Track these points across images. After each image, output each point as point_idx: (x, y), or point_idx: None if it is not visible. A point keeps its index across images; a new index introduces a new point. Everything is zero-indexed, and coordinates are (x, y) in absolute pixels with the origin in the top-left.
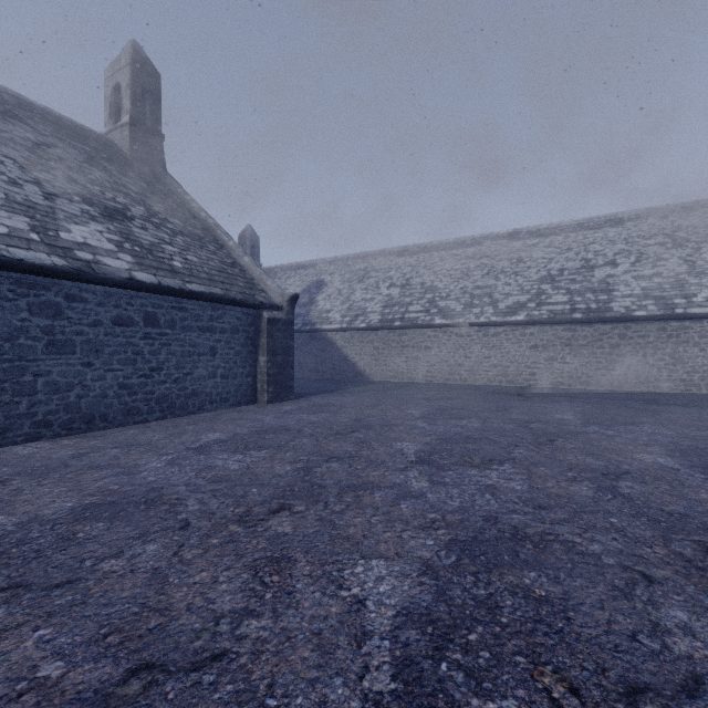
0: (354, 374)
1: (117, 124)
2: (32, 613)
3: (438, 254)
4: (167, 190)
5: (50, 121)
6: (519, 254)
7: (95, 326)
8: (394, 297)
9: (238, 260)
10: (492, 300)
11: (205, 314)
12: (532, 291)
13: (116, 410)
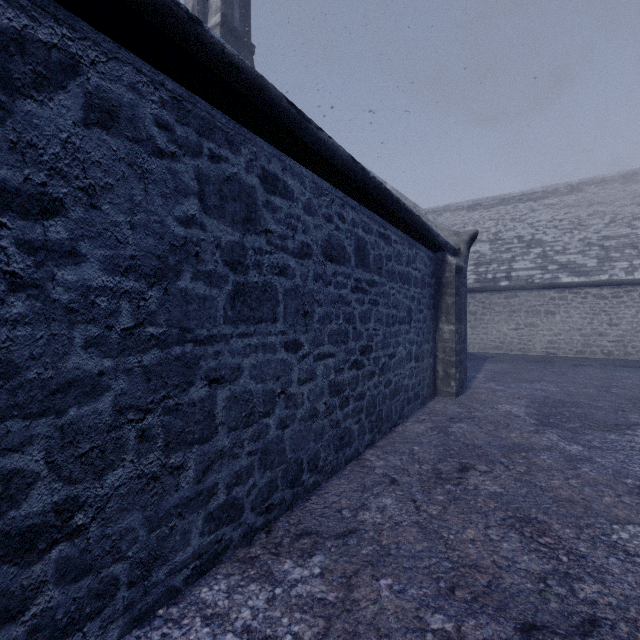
0: None
1: None
2: None
3: (525, 205)
4: None
5: None
6: None
7: (302, 258)
8: (485, 253)
9: None
10: None
11: (403, 252)
12: None
13: (326, 442)
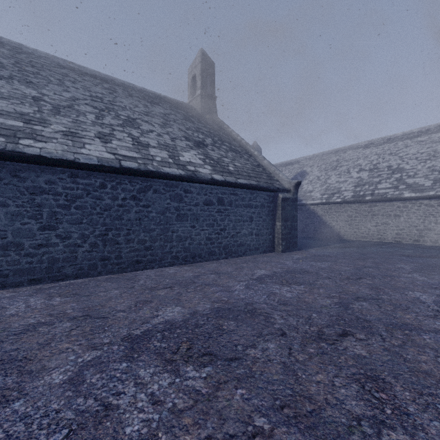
0: (331, 234)
1: (194, 96)
2: (227, 375)
3: (402, 143)
4: (219, 127)
5: (167, 102)
6: None
7: (196, 206)
8: (363, 178)
9: (260, 163)
10: None
11: (246, 197)
12: None
13: (205, 252)
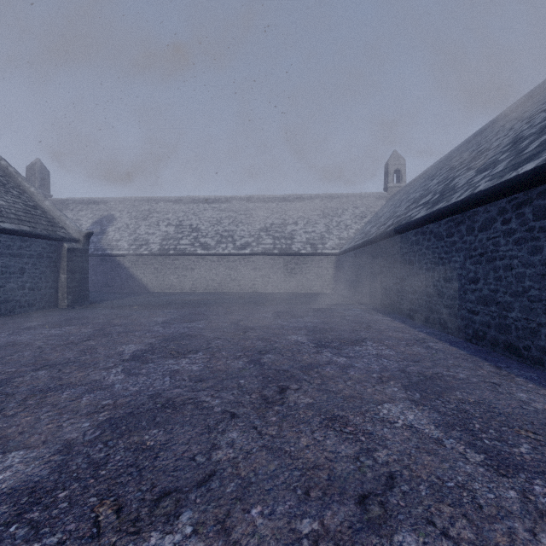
0: (139, 287)
1: None
2: None
3: (203, 206)
4: None
5: None
6: (251, 212)
7: None
8: (170, 233)
9: (39, 203)
10: (233, 239)
11: (15, 245)
12: (255, 236)
13: None
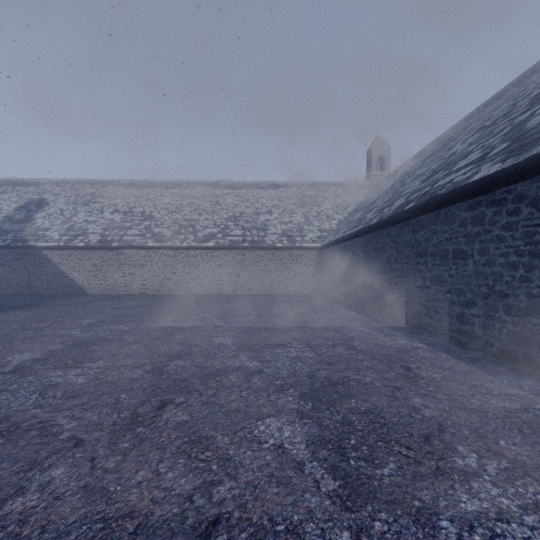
0: (72, 289)
1: None
2: None
3: (160, 191)
4: None
5: None
6: (218, 199)
7: None
8: (116, 221)
9: None
10: (194, 230)
11: None
12: (222, 226)
13: None
